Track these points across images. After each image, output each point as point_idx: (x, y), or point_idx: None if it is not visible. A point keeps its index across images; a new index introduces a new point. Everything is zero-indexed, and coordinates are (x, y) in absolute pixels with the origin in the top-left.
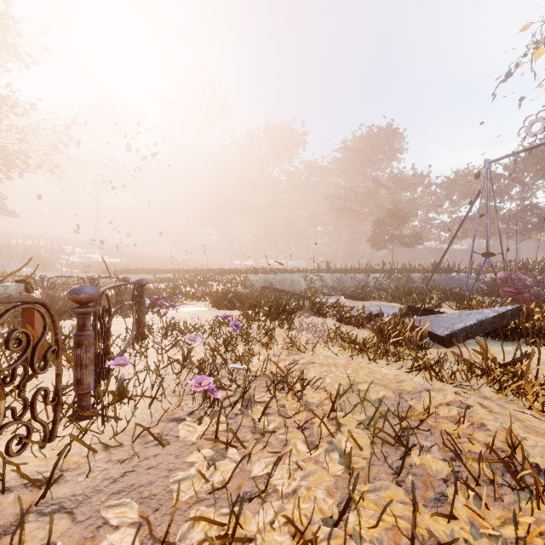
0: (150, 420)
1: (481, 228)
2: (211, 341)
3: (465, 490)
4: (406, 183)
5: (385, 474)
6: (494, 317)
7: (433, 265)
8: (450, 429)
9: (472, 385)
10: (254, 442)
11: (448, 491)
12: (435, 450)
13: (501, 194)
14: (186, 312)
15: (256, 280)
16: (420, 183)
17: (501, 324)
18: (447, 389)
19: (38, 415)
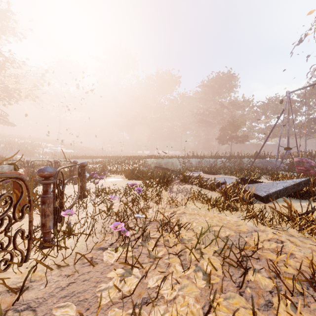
0: (86, 248)
1: (283, 132)
2: (124, 199)
3: (284, 299)
4: (239, 105)
5: (232, 287)
6: (293, 185)
7: (255, 153)
8: (271, 257)
9: (283, 227)
10: (149, 264)
11: (273, 300)
12: (263, 271)
13: (295, 112)
14: (110, 181)
15: (151, 162)
16: (247, 105)
17: (298, 189)
18: (268, 230)
19: (20, 245)
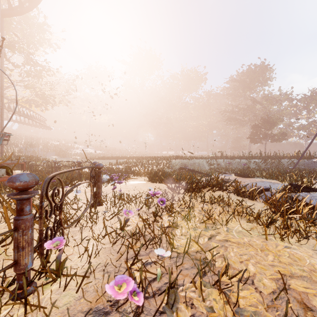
0: (75, 308)
1: None
2: (145, 210)
3: None
4: (274, 100)
5: None
6: None
7: (297, 153)
8: None
9: None
10: None
11: None
12: None
13: None
14: (132, 184)
15: (176, 163)
16: (284, 99)
17: None
18: None
19: None
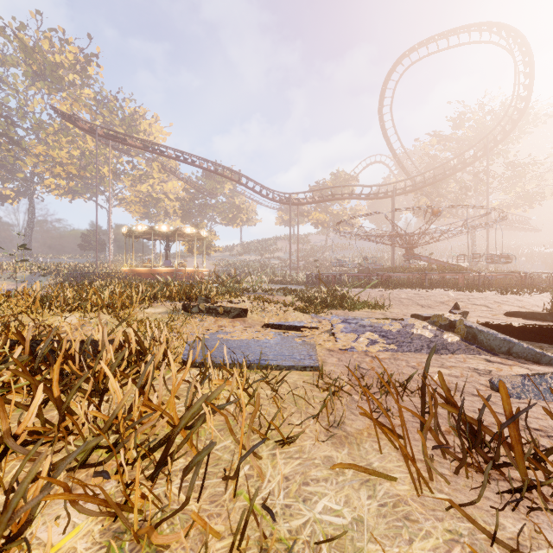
0: None
1: None
2: None
3: None
4: None
5: None
6: None
7: None
8: None
9: None
10: None
11: None
12: None
13: None
14: None
15: None
16: None
17: None
18: None
19: None
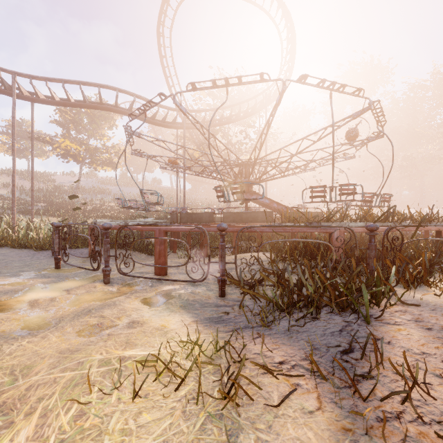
0: None
1: None
2: None
3: None
4: None
5: None
6: None
7: None
8: None
9: None
10: None
11: None
12: None
13: None
14: None
15: None
16: None
17: None
18: None
19: None
